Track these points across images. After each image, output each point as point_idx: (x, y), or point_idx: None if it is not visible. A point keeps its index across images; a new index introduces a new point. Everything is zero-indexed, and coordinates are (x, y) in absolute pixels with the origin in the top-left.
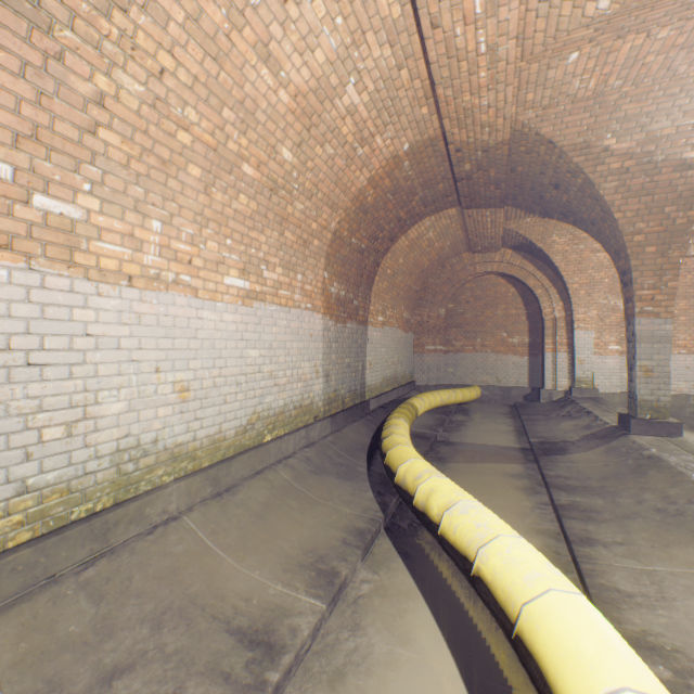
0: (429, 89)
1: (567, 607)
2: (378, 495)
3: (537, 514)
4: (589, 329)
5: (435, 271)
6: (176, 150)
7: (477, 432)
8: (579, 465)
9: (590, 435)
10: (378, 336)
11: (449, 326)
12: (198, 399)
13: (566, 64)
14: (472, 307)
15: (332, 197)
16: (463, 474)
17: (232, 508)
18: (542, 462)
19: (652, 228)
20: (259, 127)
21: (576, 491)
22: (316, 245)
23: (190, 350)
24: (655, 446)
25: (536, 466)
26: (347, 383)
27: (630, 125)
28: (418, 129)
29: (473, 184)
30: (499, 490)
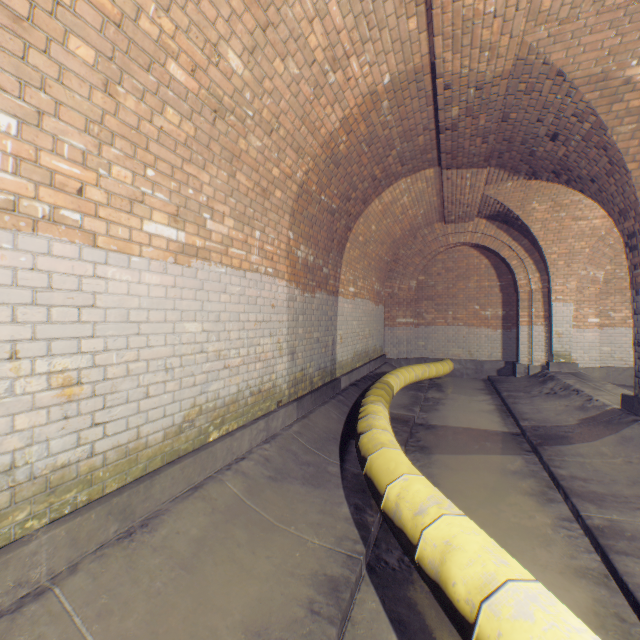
0: None
1: None
2: (356, 510)
3: (564, 538)
4: (568, 301)
5: (406, 242)
6: (40, 2)
7: (457, 412)
8: (593, 461)
9: (590, 419)
10: (350, 308)
11: (420, 299)
12: (99, 395)
13: None
14: (443, 279)
15: (297, 138)
16: (454, 471)
17: (145, 556)
18: (546, 455)
19: None
20: (190, 6)
21: (607, 503)
22: (278, 197)
23: (82, 324)
24: None
25: (536, 459)
26: (316, 360)
27: None
28: (402, 54)
29: (458, 136)
30: (503, 497)
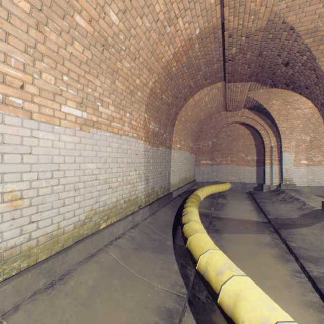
0: None
1: None
2: (182, 267)
3: (297, 283)
4: (291, 152)
5: (206, 121)
6: None
7: (234, 210)
8: (309, 238)
9: (305, 214)
10: (177, 156)
11: (213, 151)
12: (34, 205)
13: None
14: (225, 140)
15: (149, 63)
16: (234, 243)
17: (60, 298)
18: (283, 234)
19: None
20: None
21: (320, 263)
22: (139, 95)
23: (23, 164)
24: None
25: (278, 236)
26: (159, 183)
27: None
28: (206, 17)
29: (235, 64)
30: (262, 258)
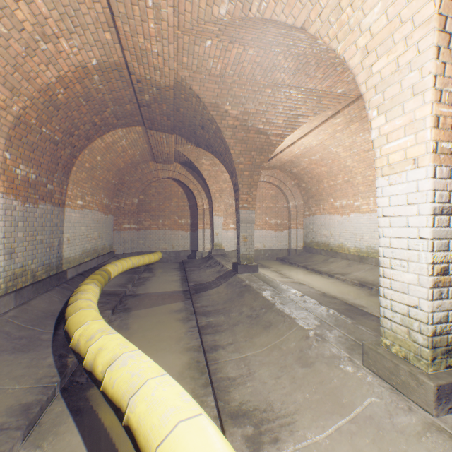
0: (111, 18)
1: (190, 436)
2: (60, 358)
3: (189, 336)
4: (221, 215)
5: (130, 171)
6: None
7: (157, 283)
8: (214, 296)
9: (220, 276)
10: (78, 217)
11: (141, 211)
12: None
13: (205, 46)
14: (156, 199)
15: (11, 80)
16: (143, 318)
17: None
18: (194, 298)
19: (247, 162)
20: None
21: (211, 314)
22: None
23: None
24: (248, 279)
25: (191, 301)
26: (40, 258)
27: (237, 101)
28: (104, 50)
29: (152, 112)
30: (166, 324)
